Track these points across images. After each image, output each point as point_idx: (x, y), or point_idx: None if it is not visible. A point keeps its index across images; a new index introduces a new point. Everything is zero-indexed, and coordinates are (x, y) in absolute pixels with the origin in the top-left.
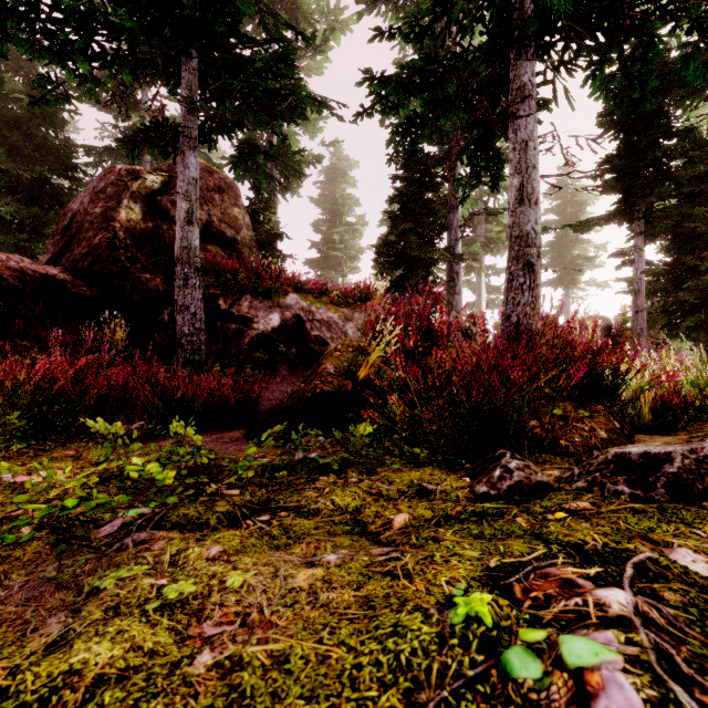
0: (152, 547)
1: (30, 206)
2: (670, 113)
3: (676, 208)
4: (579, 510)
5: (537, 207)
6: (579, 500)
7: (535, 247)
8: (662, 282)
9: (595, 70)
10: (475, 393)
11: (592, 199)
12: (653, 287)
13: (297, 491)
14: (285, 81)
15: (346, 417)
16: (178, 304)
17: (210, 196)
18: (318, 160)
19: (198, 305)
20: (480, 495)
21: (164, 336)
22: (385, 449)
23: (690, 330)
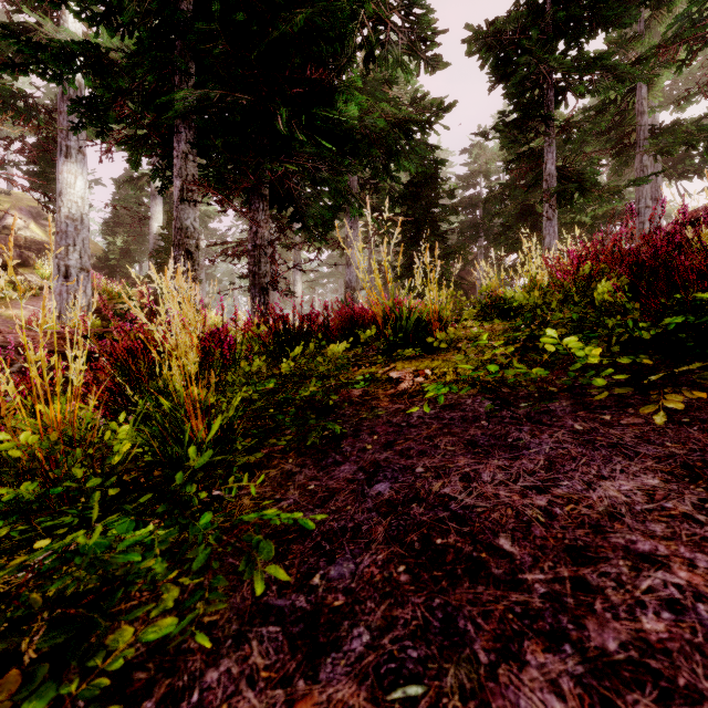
0: None
1: None
2: None
3: None
4: None
5: None
6: None
7: None
8: None
9: None
10: None
11: None
12: None
13: None
14: None
15: None
16: None
17: None
18: None
19: None
20: None
21: None
22: None
23: None
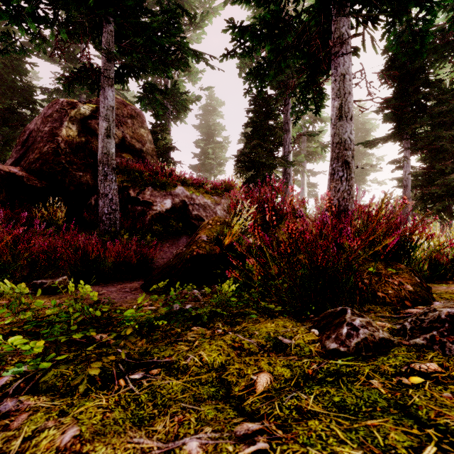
0: (11, 423)
1: (2, 127)
2: (427, 70)
3: (431, 132)
4: (430, 373)
5: (351, 122)
6: (423, 359)
7: (350, 150)
8: (420, 180)
9: (390, 28)
10: (320, 259)
11: (374, 127)
12: (415, 183)
13: (170, 344)
14: (174, 38)
15: (215, 273)
16: (100, 192)
17: (125, 120)
18: (197, 99)
19: (114, 193)
20: (331, 350)
21: (91, 215)
22: (245, 302)
23: (439, 211)
